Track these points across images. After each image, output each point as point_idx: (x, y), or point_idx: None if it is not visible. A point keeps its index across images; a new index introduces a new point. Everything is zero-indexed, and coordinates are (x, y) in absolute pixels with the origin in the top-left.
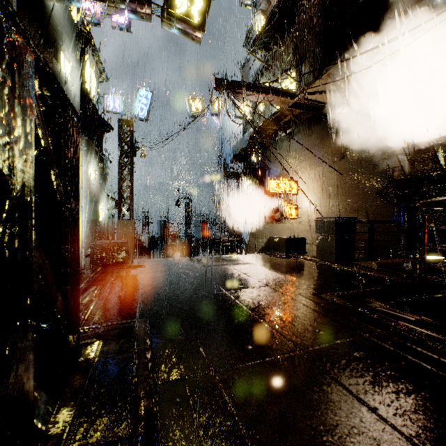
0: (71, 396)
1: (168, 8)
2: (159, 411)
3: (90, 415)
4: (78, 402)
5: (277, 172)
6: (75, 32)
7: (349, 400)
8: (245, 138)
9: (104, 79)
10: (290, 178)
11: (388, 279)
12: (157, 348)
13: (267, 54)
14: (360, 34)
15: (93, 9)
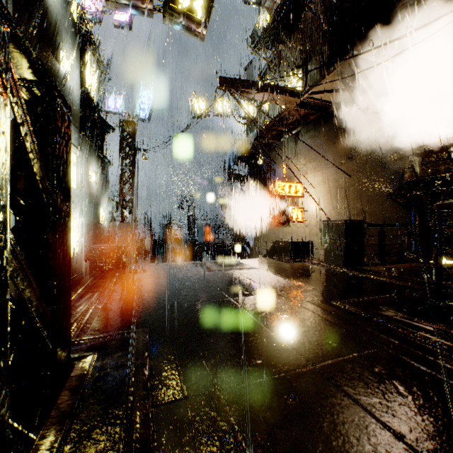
0: (57, 422)
1: (170, 3)
2: (157, 439)
3: (77, 446)
4: (64, 429)
5: (282, 174)
6: (75, 29)
7: (372, 425)
8: (250, 139)
9: (105, 79)
10: (296, 180)
11: (401, 285)
12: (156, 363)
13: (273, 53)
14: (369, 31)
15: (94, 7)
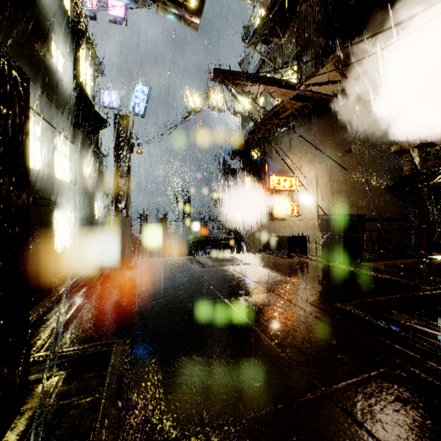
0: None
1: None
2: None
3: None
4: None
5: (277, 168)
6: (68, 22)
7: None
8: (244, 133)
9: (100, 74)
10: (291, 174)
11: (406, 284)
12: (134, 386)
13: (267, 48)
14: (366, 21)
15: (89, 2)
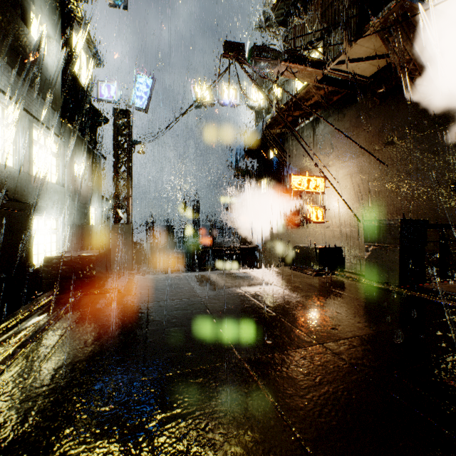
0: None
1: None
2: None
3: None
4: None
5: (297, 168)
6: None
7: None
8: (260, 127)
9: (98, 64)
10: (315, 173)
11: None
12: None
13: (285, 32)
14: None
15: None
